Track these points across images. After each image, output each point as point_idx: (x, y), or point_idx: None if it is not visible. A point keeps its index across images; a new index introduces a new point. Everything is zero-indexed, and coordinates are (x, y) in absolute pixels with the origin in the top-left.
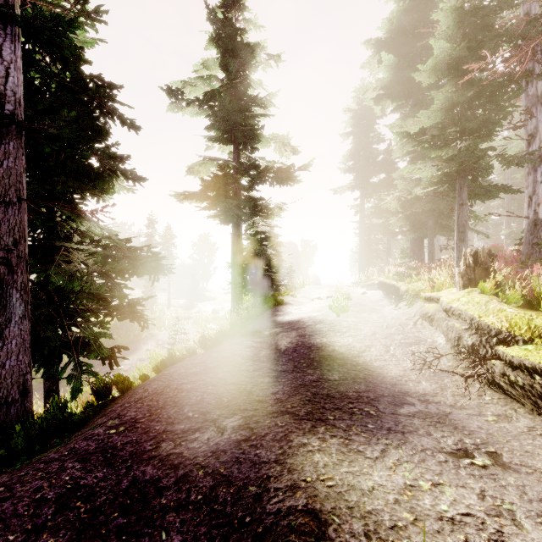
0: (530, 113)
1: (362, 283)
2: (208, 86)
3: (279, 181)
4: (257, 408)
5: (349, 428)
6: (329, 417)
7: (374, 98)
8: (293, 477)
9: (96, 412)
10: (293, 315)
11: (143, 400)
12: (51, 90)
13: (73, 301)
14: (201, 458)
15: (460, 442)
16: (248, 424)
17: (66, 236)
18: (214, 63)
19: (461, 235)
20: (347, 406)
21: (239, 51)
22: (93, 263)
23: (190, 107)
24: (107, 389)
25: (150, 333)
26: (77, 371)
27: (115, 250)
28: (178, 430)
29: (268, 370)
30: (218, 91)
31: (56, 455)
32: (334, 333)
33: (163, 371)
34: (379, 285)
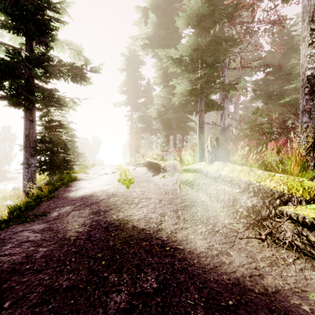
0: (222, 71)
1: (132, 163)
2: None
3: (73, 79)
4: None
5: None
6: None
7: (142, 45)
8: None
9: None
10: (86, 189)
11: None
12: None
13: None
14: None
15: None
16: None
17: None
18: None
19: (201, 129)
20: None
21: None
22: None
23: None
24: None
25: None
26: None
27: None
28: None
29: (42, 294)
30: None
31: None
32: (129, 205)
33: None
34: (145, 164)
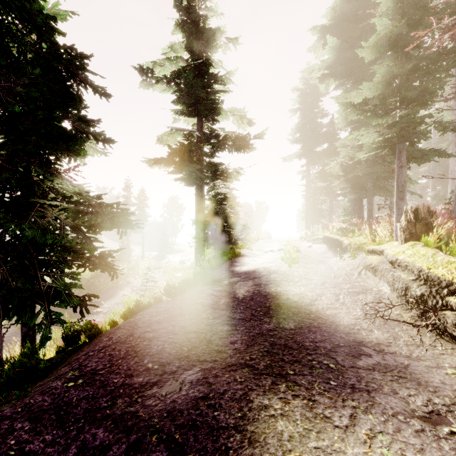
0: None
1: (308, 238)
2: (175, 66)
3: (236, 149)
4: (216, 359)
5: (311, 385)
6: (288, 372)
7: (319, 77)
8: (255, 452)
9: (64, 359)
10: (249, 266)
11: (106, 350)
12: (27, 59)
13: (47, 253)
14: (157, 419)
15: (429, 403)
16: (207, 378)
17: (42, 194)
18: (180, 47)
19: (400, 194)
20: (306, 358)
21: (201, 33)
22: (64, 218)
23: (160, 84)
24: (77, 335)
25: (126, 280)
26: (47, 319)
27: (86, 206)
28: (136, 384)
29: (227, 318)
30: (183, 68)
31: (9, 411)
32: (287, 282)
33: (129, 318)
34: (324, 240)
